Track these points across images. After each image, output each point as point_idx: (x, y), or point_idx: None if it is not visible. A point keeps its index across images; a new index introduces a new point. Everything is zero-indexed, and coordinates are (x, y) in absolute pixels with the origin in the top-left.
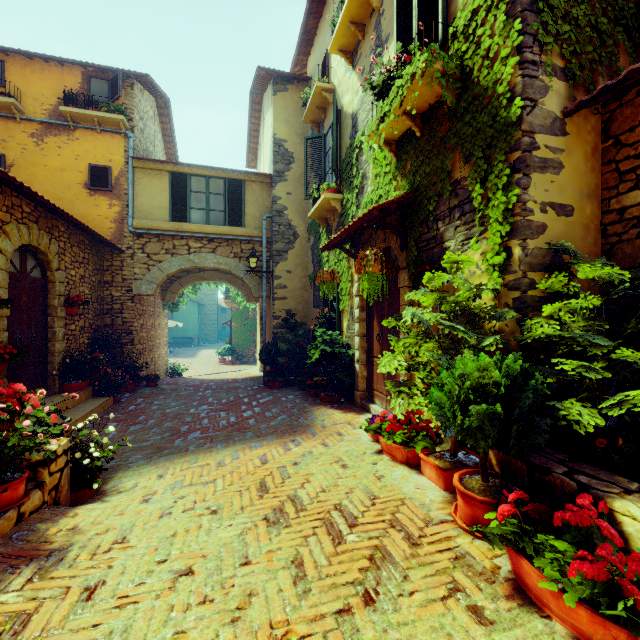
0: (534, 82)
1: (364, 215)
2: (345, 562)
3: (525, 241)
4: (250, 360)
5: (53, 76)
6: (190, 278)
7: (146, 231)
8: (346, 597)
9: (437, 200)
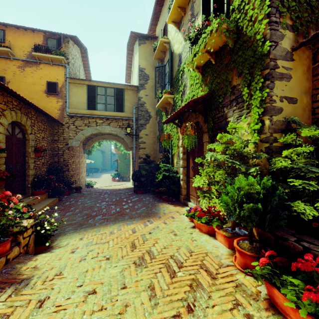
0: (276, 32)
1: (185, 105)
2: (177, 288)
3: (271, 117)
4: (127, 179)
5: (29, 37)
6: (97, 138)
7: (75, 114)
8: (177, 308)
9: (223, 96)
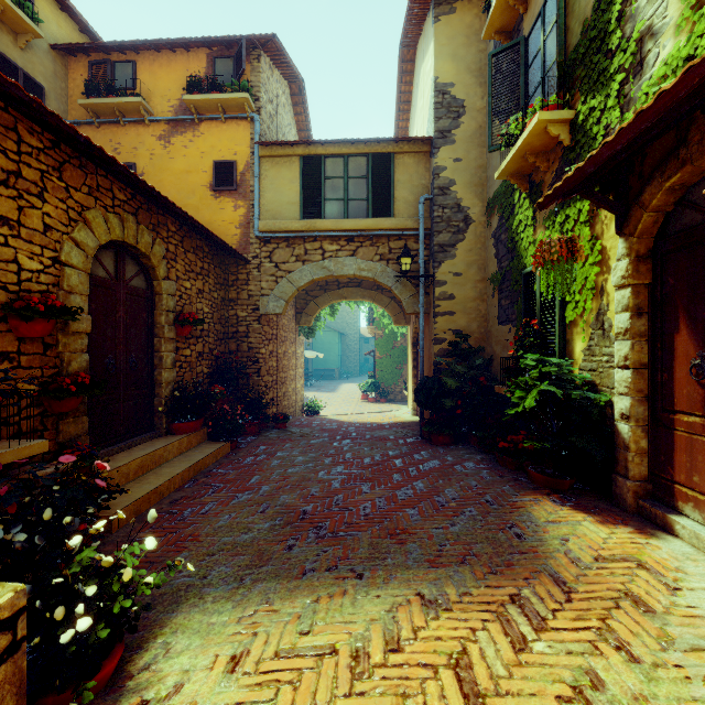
0: None
1: None
2: None
3: None
4: (397, 398)
5: (179, 66)
6: (327, 297)
7: (273, 234)
8: None
9: None
